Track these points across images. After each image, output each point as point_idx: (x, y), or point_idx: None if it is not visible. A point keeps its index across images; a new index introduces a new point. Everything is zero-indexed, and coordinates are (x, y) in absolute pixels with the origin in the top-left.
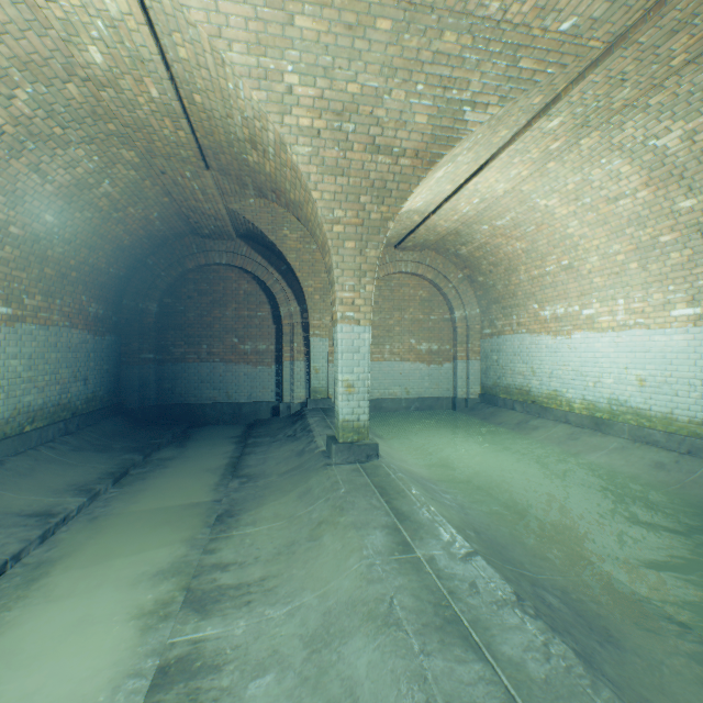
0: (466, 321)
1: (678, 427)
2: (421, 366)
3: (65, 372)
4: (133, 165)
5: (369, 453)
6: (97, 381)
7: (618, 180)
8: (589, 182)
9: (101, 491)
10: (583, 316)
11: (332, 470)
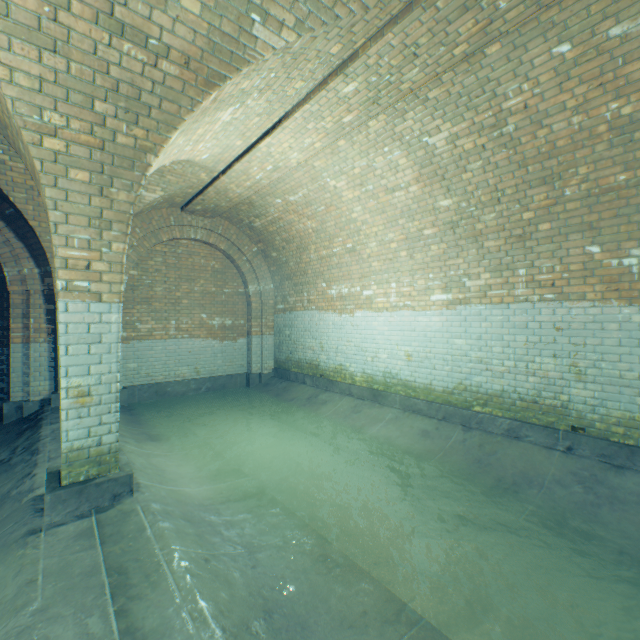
0: (261, 295)
1: (436, 396)
2: (214, 342)
3: None
4: None
5: (118, 491)
6: None
7: (397, 172)
8: (373, 169)
9: None
10: (364, 297)
11: (35, 548)
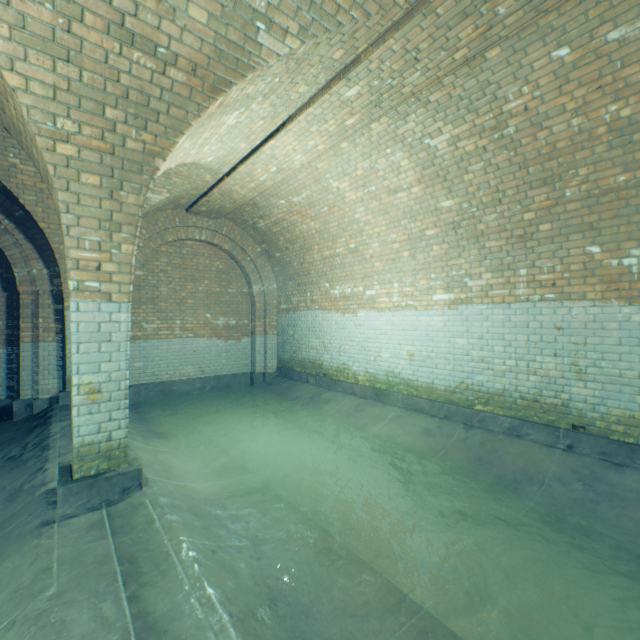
0: (264, 295)
1: (438, 395)
2: (218, 342)
3: None
4: None
5: (127, 485)
6: None
7: (399, 173)
8: (375, 171)
9: None
10: (367, 297)
11: (49, 538)
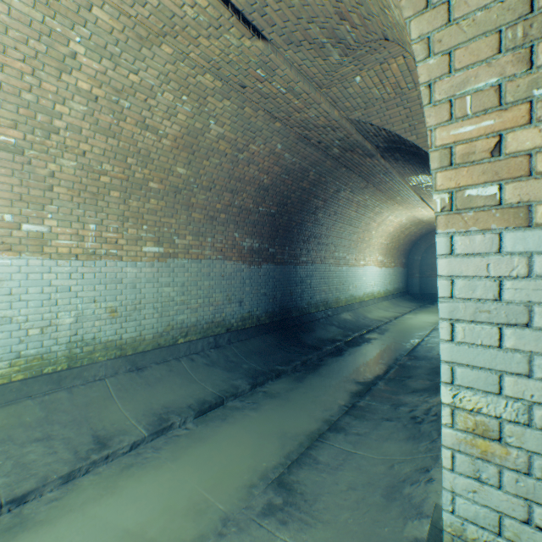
0: None
1: None
2: None
3: (398, 280)
4: (422, 225)
5: None
6: (403, 283)
7: None
8: None
9: (417, 307)
10: None
11: None
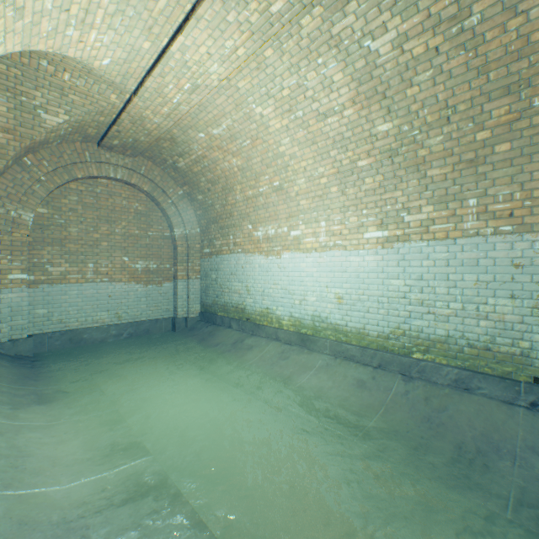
0: (187, 239)
1: (370, 341)
2: (137, 286)
3: None
4: None
5: None
6: None
7: (331, 91)
8: (304, 90)
9: None
10: (292, 237)
11: None
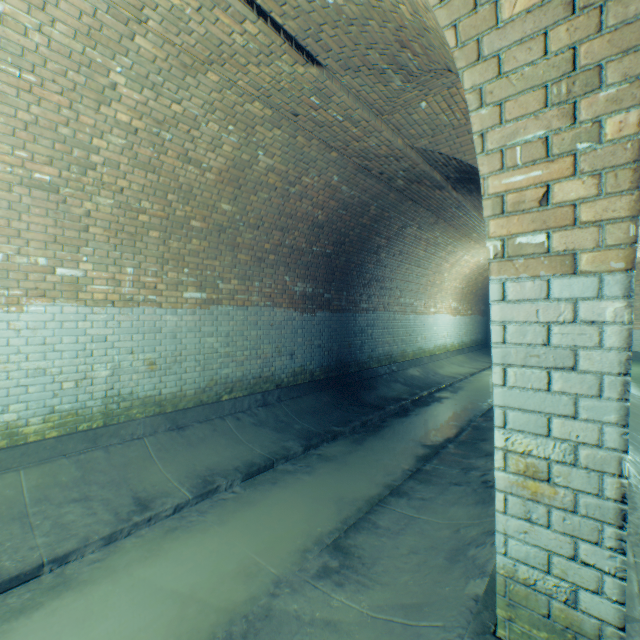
0: None
1: None
2: None
3: (476, 330)
4: None
5: None
6: (481, 334)
7: None
8: None
9: None
10: None
11: None
